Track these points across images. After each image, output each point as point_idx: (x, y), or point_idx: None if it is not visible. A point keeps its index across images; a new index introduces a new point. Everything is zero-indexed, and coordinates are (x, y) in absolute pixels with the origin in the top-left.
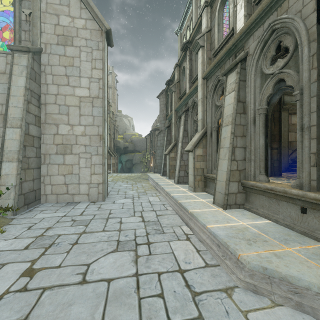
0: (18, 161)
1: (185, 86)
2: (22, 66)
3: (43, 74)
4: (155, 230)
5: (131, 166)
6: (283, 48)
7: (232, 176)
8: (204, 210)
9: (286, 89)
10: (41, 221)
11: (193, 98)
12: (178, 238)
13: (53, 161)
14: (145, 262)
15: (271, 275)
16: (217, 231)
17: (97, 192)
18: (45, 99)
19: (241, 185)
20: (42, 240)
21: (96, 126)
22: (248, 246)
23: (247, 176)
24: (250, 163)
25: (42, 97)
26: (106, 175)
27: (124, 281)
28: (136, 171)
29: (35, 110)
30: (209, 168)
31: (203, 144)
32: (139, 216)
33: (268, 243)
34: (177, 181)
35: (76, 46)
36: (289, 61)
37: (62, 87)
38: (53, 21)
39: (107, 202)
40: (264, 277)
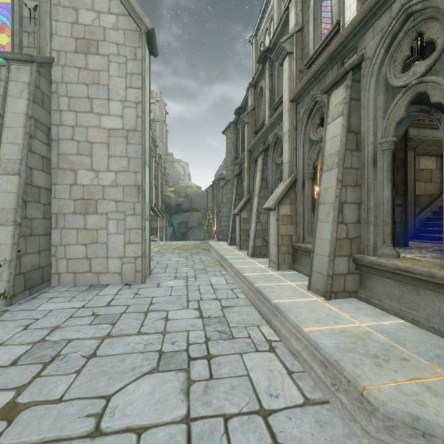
0: (15, 224)
1: (263, 115)
2: (22, 83)
3: (55, 96)
4: (219, 333)
5: (186, 230)
6: (417, 50)
7: (338, 248)
8: (295, 301)
9: (416, 115)
10: (47, 315)
11: (275, 131)
12: (256, 348)
13: (69, 224)
14: (202, 394)
15: (428, 430)
16: (320, 338)
17: (134, 270)
18: (57, 133)
19: (353, 262)
20: (42, 349)
21: (132, 172)
22: (377, 370)
23: (363, 248)
24: (368, 228)
25: (53, 129)
26: (148, 244)
27: (166, 433)
28: (193, 237)
29: (42, 148)
30: (301, 234)
31: (291, 199)
32: (195, 309)
33: (410, 364)
34: (251, 254)
35: (103, 54)
36: (435, 63)
37: (82, 115)
38: (69, 18)
39: (148, 284)
40: (415, 433)
